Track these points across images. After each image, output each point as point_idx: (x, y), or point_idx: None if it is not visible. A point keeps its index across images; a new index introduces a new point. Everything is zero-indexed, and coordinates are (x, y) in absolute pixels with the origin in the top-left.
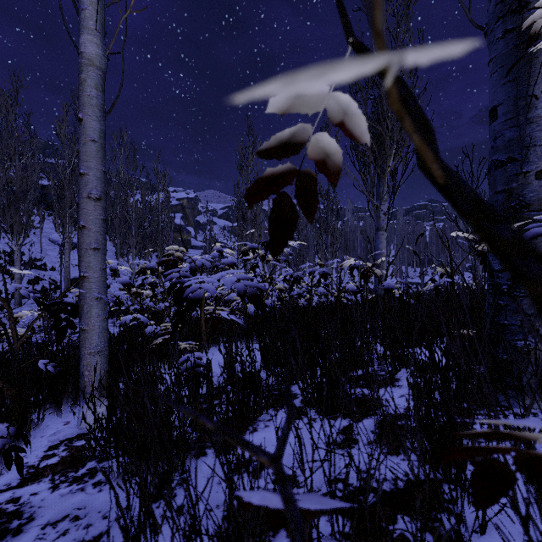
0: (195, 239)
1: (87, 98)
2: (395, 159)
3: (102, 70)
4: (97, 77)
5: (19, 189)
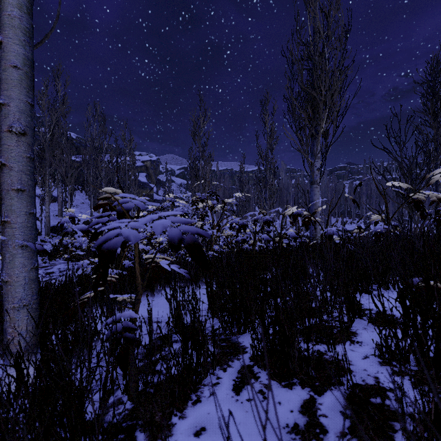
0: (156, 194)
1: (8, 18)
2: (327, 122)
3: None
4: None
5: None
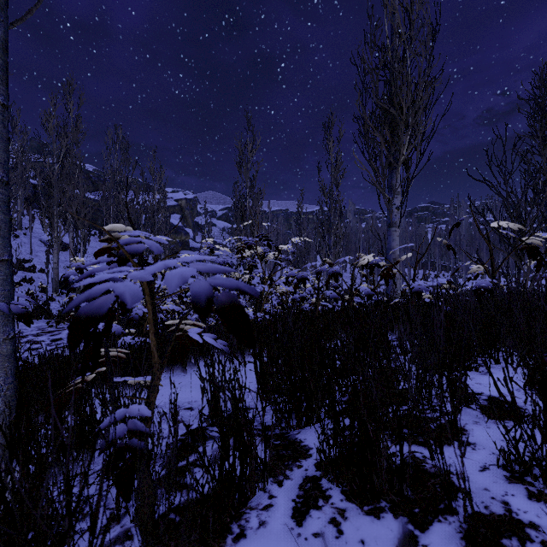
0: (193, 240)
1: None
2: (409, 147)
3: None
4: None
5: None
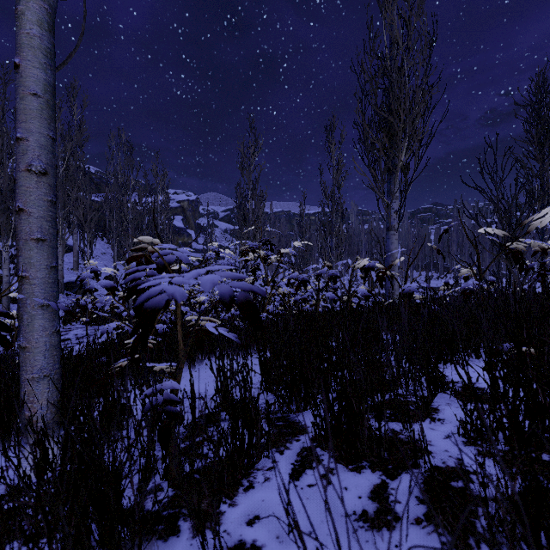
0: (195, 242)
1: (26, 37)
2: (407, 153)
3: (48, 3)
4: (41, 11)
5: (6, 187)
